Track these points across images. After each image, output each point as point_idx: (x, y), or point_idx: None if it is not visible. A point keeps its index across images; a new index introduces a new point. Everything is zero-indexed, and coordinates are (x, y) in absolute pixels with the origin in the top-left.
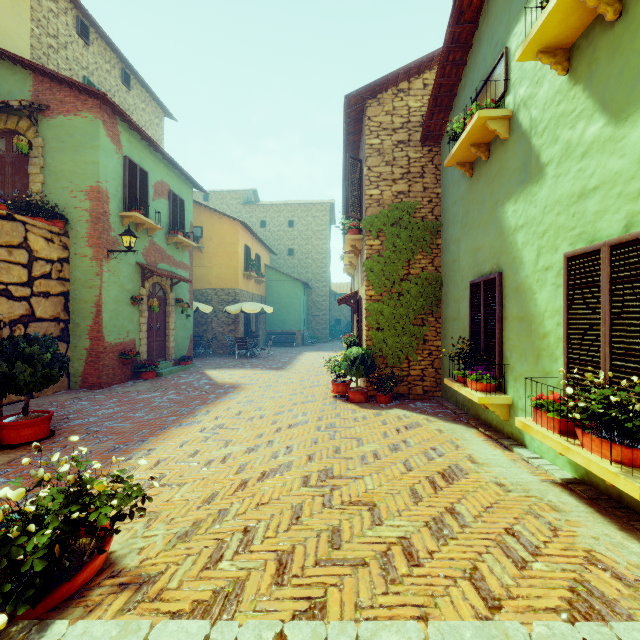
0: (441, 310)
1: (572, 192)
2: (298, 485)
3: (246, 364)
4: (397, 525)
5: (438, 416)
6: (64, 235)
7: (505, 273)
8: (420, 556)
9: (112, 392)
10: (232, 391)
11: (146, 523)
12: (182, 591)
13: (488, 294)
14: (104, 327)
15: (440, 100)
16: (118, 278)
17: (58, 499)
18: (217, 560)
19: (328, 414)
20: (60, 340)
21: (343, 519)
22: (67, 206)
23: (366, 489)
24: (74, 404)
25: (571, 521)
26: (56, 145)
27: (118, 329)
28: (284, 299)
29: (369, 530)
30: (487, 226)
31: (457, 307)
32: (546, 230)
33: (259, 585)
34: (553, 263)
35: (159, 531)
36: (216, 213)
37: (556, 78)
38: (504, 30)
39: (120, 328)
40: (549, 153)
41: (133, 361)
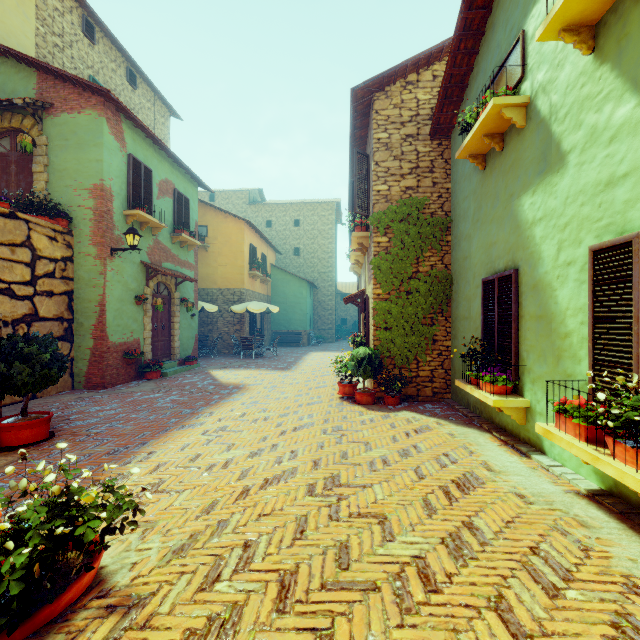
0: (451, 309)
1: (598, 180)
2: (303, 494)
3: (251, 364)
4: (410, 542)
5: (449, 419)
6: (68, 234)
7: (521, 269)
8: (437, 580)
9: (115, 392)
10: (236, 392)
11: (141, 534)
12: (174, 617)
13: (503, 292)
14: (108, 326)
15: (450, 91)
16: (122, 277)
17: (41, 512)
18: (214, 580)
19: (334, 416)
20: (64, 340)
21: (351, 534)
22: (71, 204)
23: (375, 499)
24: (77, 404)
25: (603, 539)
26: (60, 143)
27: (122, 329)
28: (290, 299)
29: (380, 547)
30: (501, 220)
31: (468, 306)
32: (568, 222)
33: (259, 612)
34: (576, 257)
35: (154, 544)
36: (221, 212)
37: (579, 59)
38: (520, 13)
39: (124, 328)
40: (571, 140)
41: (137, 361)
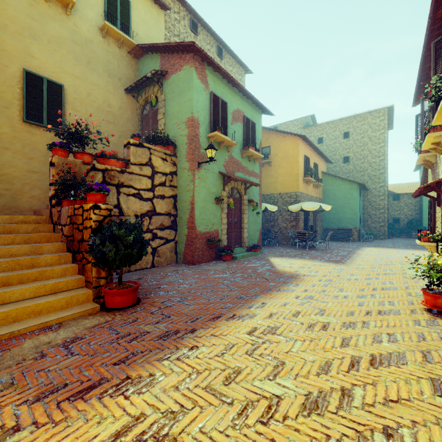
0: None
1: None
2: None
3: (305, 255)
4: None
5: None
6: (173, 156)
7: None
8: None
9: (198, 269)
10: (291, 281)
11: None
12: None
13: None
14: (196, 220)
15: None
16: (206, 183)
17: None
18: None
19: (437, 348)
20: (171, 228)
21: None
22: (176, 136)
23: None
24: (171, 275)
25: None
26: (170, 96)
27: (206, 221)
28: (340, 200)
29: None
30: None
31: None
32: None
33: None
34: None
35: None
36: (281, 133)
37: None
38: None
39: (207, 221)
40: None
41: (216, 246)
